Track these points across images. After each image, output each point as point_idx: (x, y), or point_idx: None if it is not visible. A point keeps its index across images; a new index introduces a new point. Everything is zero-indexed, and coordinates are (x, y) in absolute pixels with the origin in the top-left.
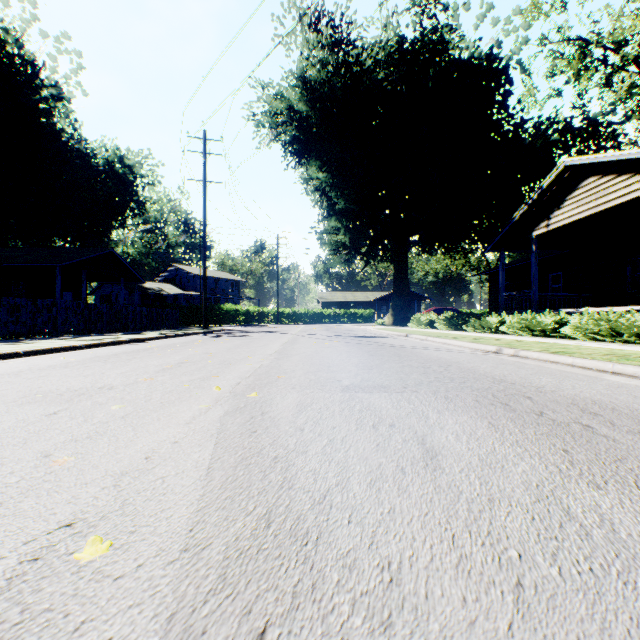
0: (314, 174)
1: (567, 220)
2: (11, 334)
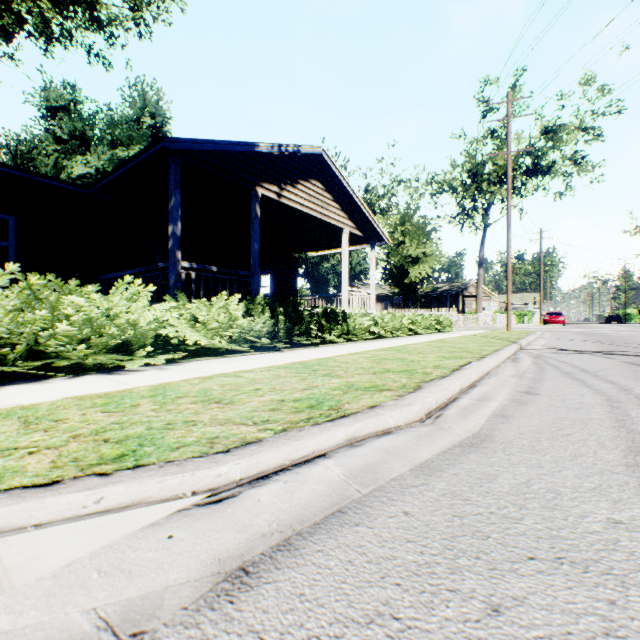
0: None
1: (301, 207)
2: None
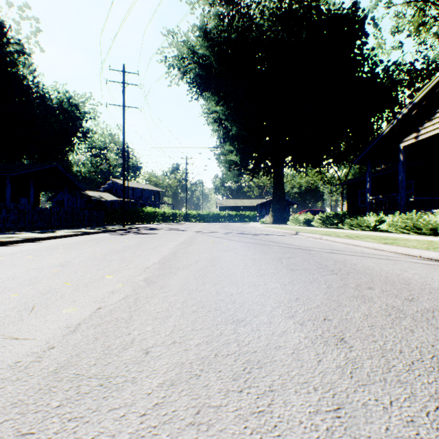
0: (213, 107)
1: (438, 130)
2: None
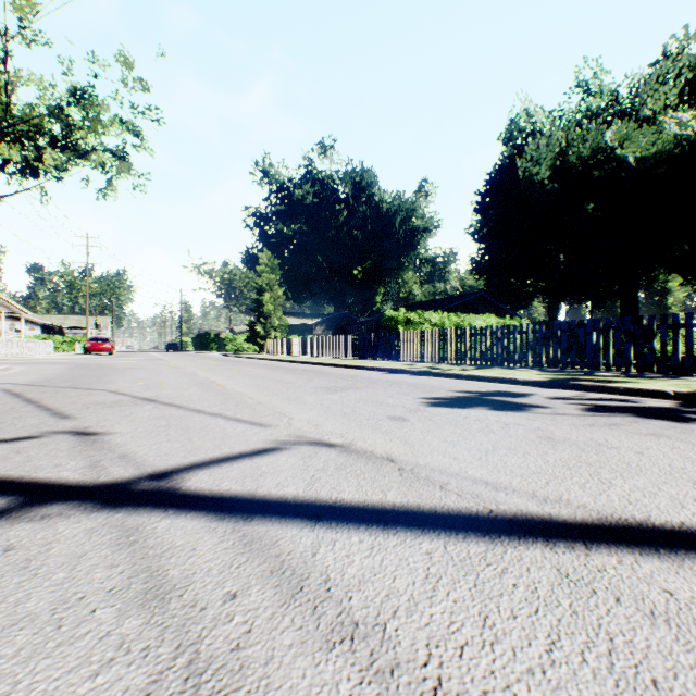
0: None
1: None
2: (520, 362)
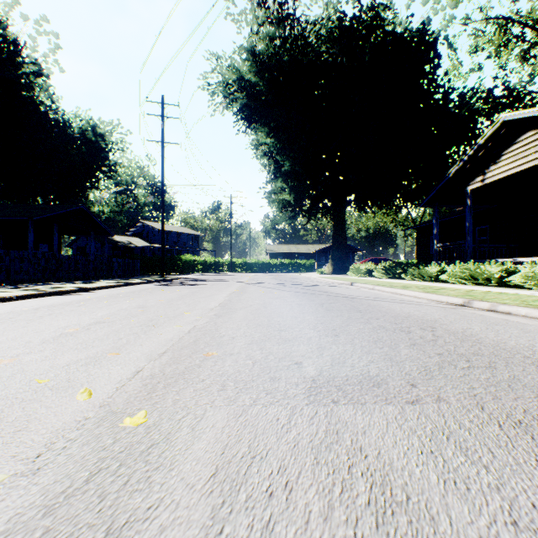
0: (263, 139)
1: (504, 174)
2: None
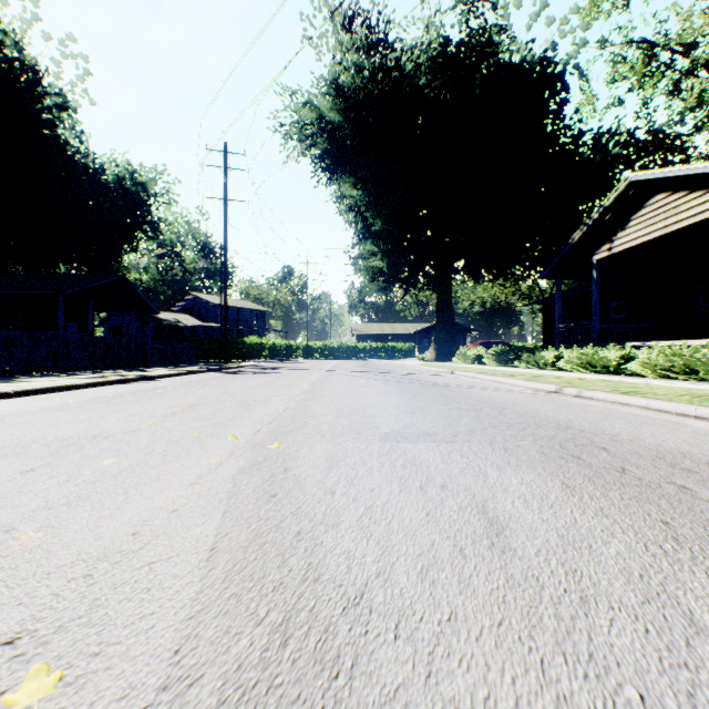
0: (348, 192)
1: (632, 242)
2: (5, 371)
